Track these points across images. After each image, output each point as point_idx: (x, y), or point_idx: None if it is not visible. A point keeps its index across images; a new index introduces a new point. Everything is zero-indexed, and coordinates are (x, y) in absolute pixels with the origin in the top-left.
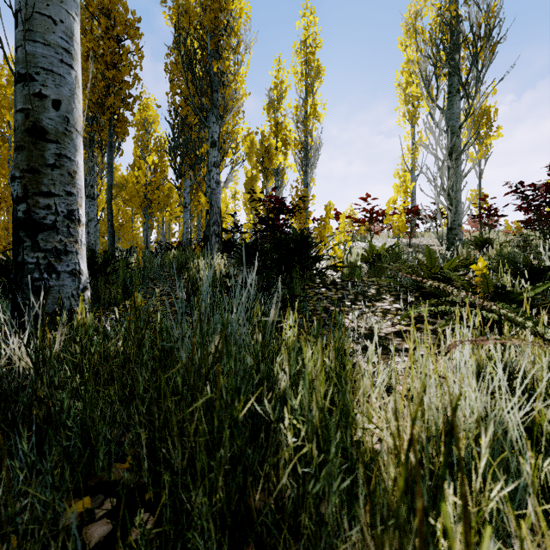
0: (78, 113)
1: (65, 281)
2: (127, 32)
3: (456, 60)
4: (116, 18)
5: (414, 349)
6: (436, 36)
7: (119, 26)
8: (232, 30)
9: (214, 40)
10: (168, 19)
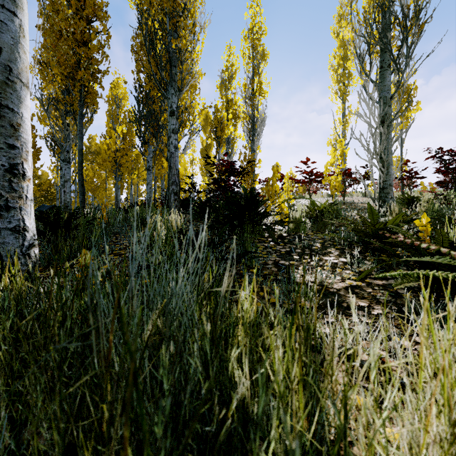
0: (23, 63)
1: (6, 238)
2: (96, 14)
3: (388, 37)
4: (86, 1)
5: (369, 307)
6: (370, 17)
7: (88, 8)
8: (188, 12)
9: (173, 21)
10: (131, 0)
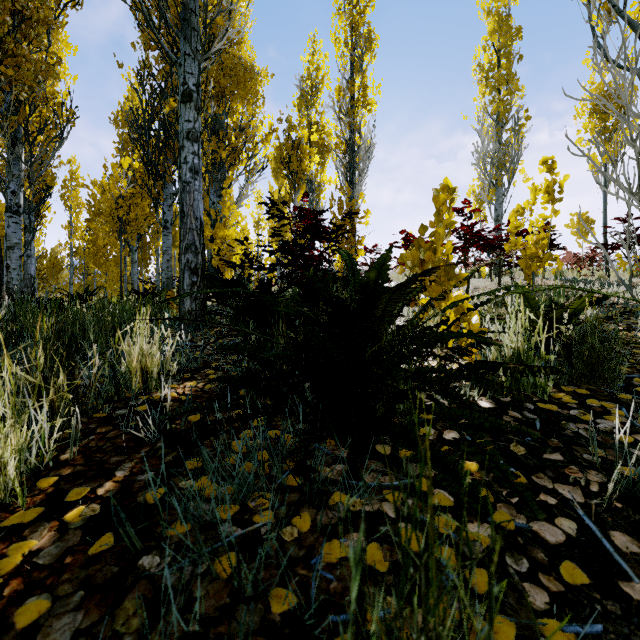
0: None
1: None
2: None
3: None
4: None
5: None
6: None
7: None
8: None
9: None
10: None
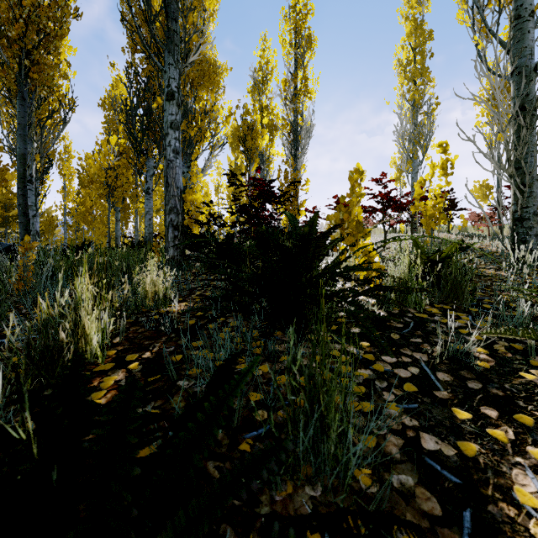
0: None
1: None
2: None
3: None
4: None
5: None
6: None
7: None
8: None
9: None
10: None
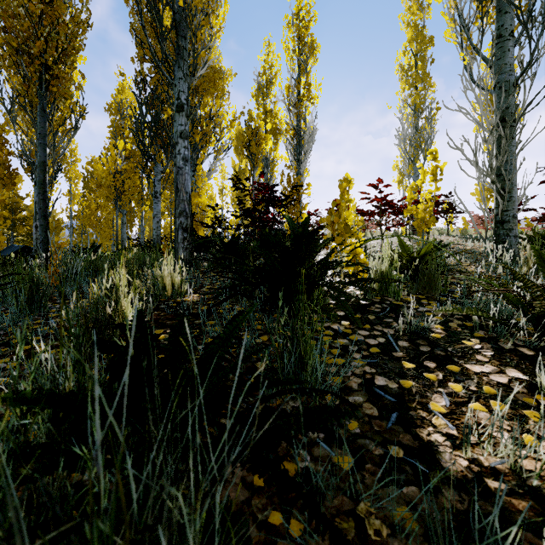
0: None
1: None
2: None
3: None
4: None
5: None
6: None
7: None
8: None
9: None
10: None
